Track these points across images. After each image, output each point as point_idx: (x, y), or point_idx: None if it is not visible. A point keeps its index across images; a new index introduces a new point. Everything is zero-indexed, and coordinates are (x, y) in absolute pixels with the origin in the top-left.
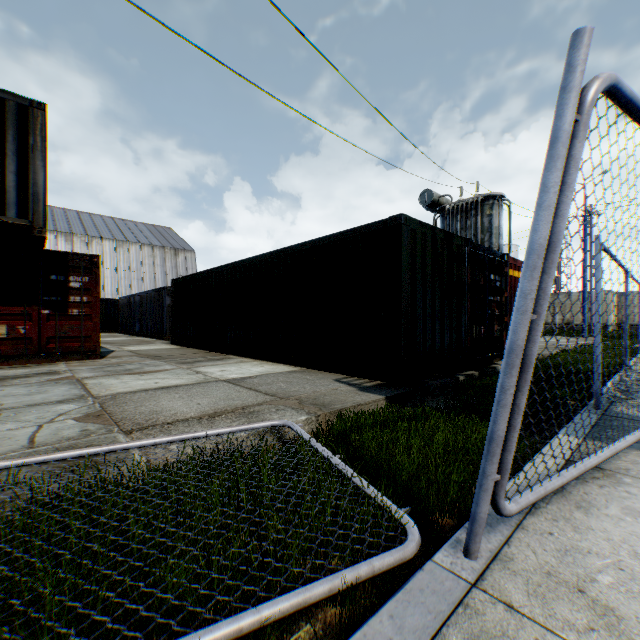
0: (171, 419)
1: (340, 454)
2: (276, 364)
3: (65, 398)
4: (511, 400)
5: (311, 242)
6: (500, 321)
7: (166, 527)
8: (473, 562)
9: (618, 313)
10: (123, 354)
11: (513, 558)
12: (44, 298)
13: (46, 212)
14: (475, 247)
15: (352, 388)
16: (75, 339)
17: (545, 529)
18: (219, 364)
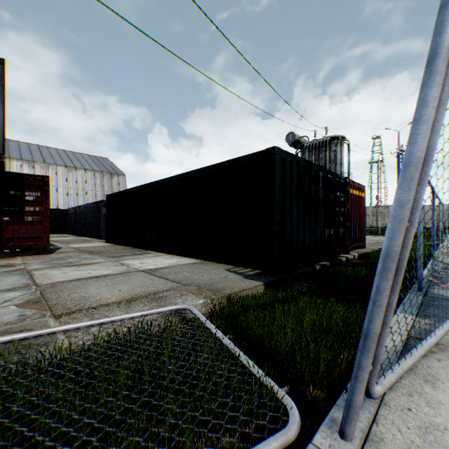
0: (96, 304)
1: (230, 335)
2: (182, 257)
3: (13, 287)
4: (386, 301)
5: (208, 167)
6: (344, 225)
7: (72, 414)
8: (349, 444)
9: None
10: (68, 250)
11: (383, 438)
12: (5, 208)
13: (5, 142)
14: (327, 172)
15: (238, 276)
16: (30, 239)
17: (404, 404)
18: (140, 257)
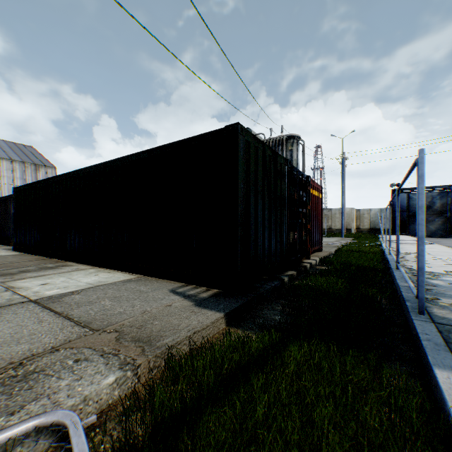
0: None
1: None
2: (113, 271)
3: None
4: None
5: (148, 151)
6: (306, 228)
7: None
8: None
9: (357, 222)
10: None
11: None
12: None
13: None
14: (292, 167)
15: (188, 302)
16: None
17: None
18: (48, 274)
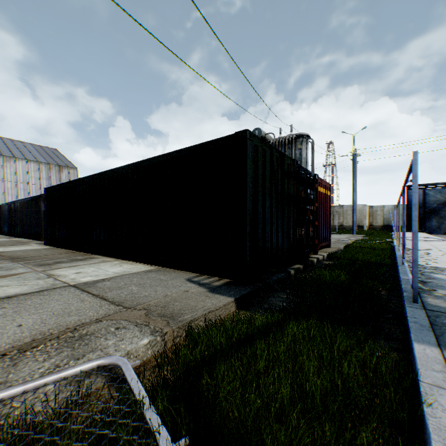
0: None
1: None
2: (135, 263)
3: None
4: None
5: (166, 155)
6: (313, 224)
7: None
8: None
9: (369, 219)
10: None
11: None
12: None
13: None
14: (299, 167)
15: (202, 289)
16: None
17: None
18: (79, 265)
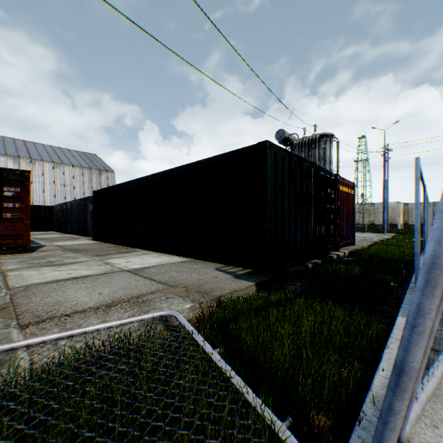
0: (71, 310)
1: (219, 350)
2: (171, 255)
3: None
4: (430, 325)
5: (197, 162)
6: (334, 223)
7: None
8: None
9: (404, 217)
10: (51, 248)
11: None
12: None
13: None
14: (318, 169)
15: (229, 276)
16: (9, 237)
17: (431, 441)
18: (126, 256)
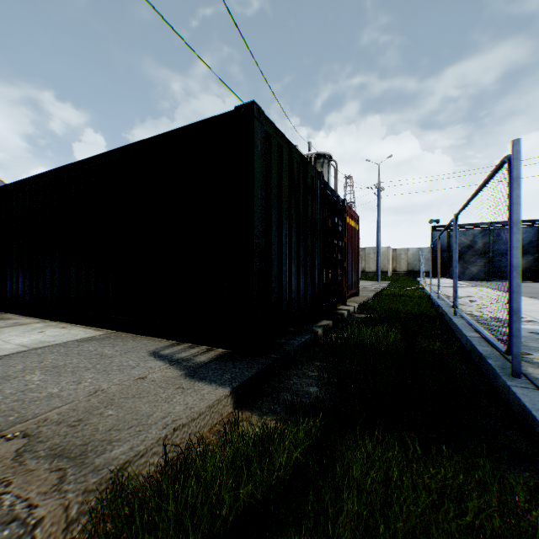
0: None
1: None
2: (71, 326)
3: None
4: None
5: (123, 149)
6: (342, 266)
7: None
8: None
9: (393, 263)
10: None
11: None
12: None
13: None
14: (325, 184)
15: (174, 371)
16: None
17: None
18: None
